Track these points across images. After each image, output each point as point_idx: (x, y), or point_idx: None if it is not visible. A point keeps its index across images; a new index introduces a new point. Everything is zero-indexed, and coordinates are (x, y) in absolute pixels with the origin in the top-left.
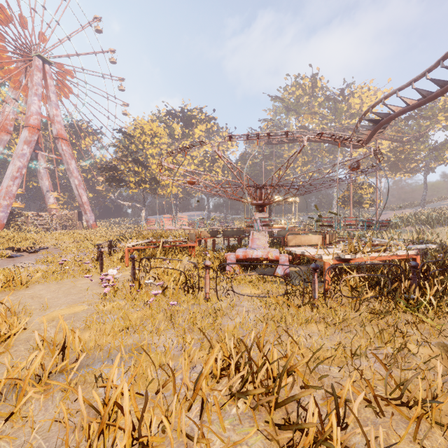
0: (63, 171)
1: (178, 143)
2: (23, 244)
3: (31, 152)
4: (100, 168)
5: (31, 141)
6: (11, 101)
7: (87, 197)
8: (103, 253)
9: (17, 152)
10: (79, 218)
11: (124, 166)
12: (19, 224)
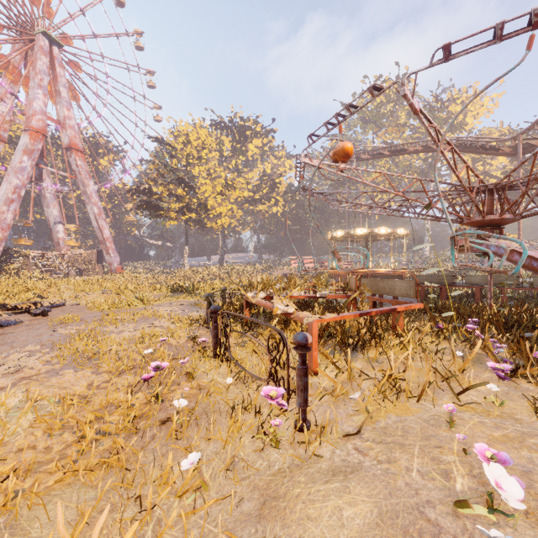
0: (75, 199)
1: (226, 162)
2: (22, 298)
3: (34, 166)
4: (129, 190)
5: (34, 151)
6: (5, 96)
7: (109, 230)
8: (310, 348)
9: (13, 166)
10: (98, 259)
11: (163, 187)
12: (17, 267)
